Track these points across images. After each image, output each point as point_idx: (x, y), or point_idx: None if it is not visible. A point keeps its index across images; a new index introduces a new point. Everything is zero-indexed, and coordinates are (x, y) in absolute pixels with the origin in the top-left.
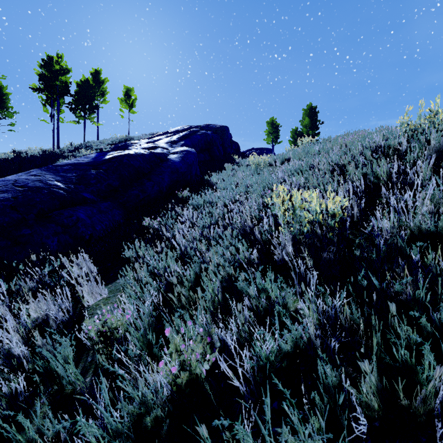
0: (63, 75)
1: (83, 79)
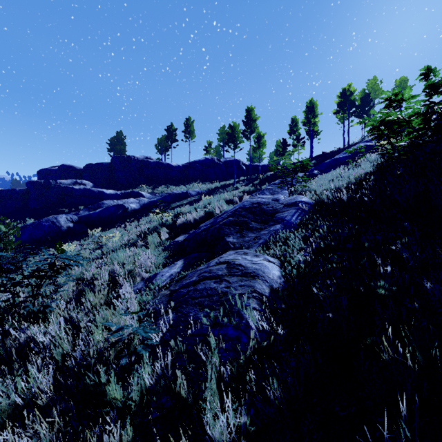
0: (351, 96)
1: (362, 90)
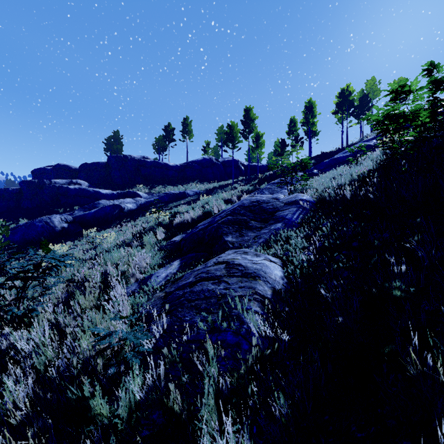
0: (350, 96)
1: (360, 90)
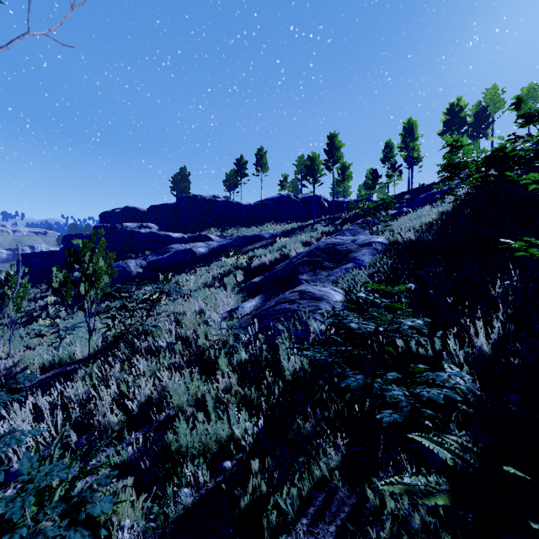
0: (461, 112)
1: (476, 103)
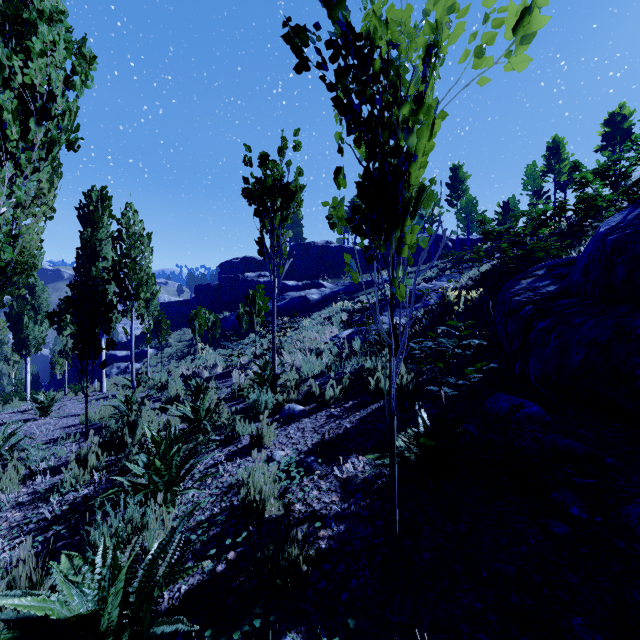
0: (624, 122)
1: None
